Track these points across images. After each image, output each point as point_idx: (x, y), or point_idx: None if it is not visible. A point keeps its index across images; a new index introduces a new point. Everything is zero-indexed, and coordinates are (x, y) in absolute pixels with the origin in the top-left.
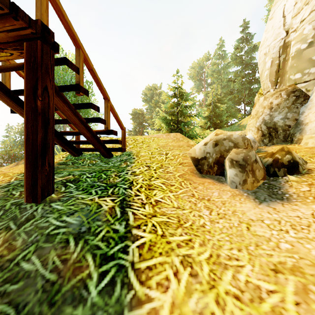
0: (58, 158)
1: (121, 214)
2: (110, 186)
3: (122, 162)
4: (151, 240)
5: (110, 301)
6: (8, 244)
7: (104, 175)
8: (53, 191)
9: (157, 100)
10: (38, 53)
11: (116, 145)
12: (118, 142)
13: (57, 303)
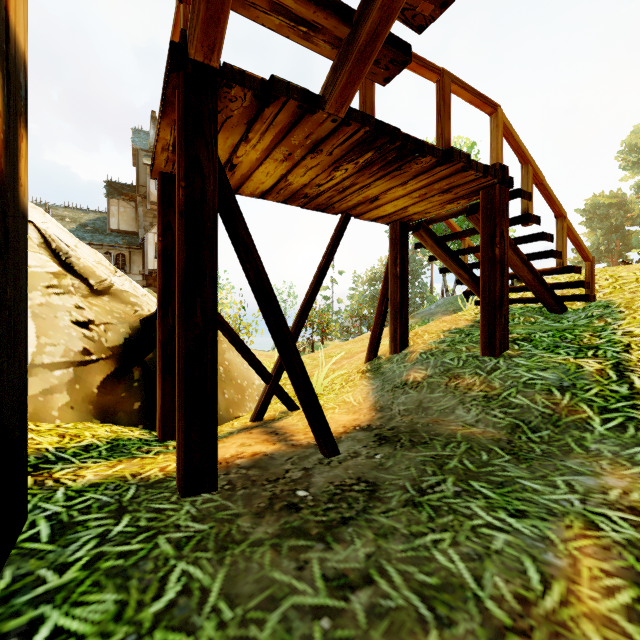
0: (470, 315)
1: (619, 378)
2: (586, 348)
3: (592, 319)
4: None
5: (623, 436)
6: (487, 385)
7: (569, 335)
8: (507, 347)
9: None
10: (496, 199)
11: (570, 291)
12: (583, 286)
13: (561, 426)
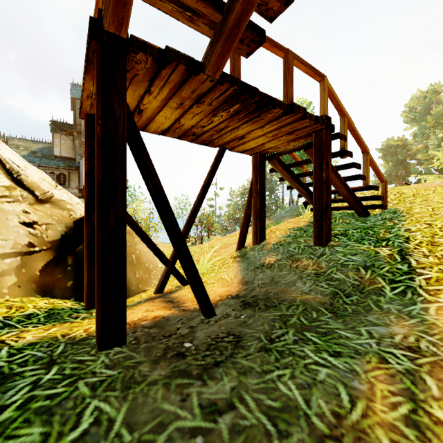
0: (307, 218)
1: (402, 260)
2: (381, 240)
3: (385, 221)
4: (438, 277)
5: (404, 298)
6: (317, 265)
7: (371, 232)
8: (330, 239)
9: (441, 112)
10: (323, 139)
11: (372, 202)
12: (380, 198)
13: (365, 293)
